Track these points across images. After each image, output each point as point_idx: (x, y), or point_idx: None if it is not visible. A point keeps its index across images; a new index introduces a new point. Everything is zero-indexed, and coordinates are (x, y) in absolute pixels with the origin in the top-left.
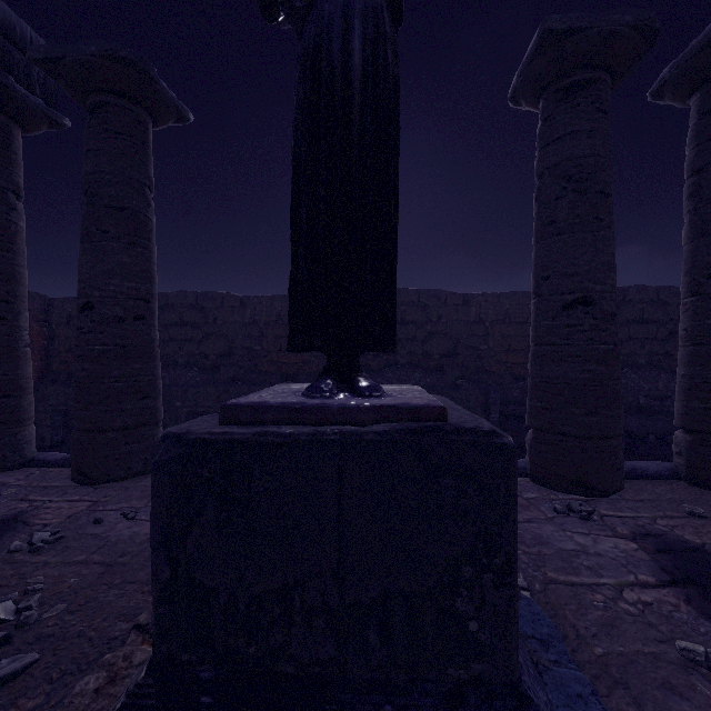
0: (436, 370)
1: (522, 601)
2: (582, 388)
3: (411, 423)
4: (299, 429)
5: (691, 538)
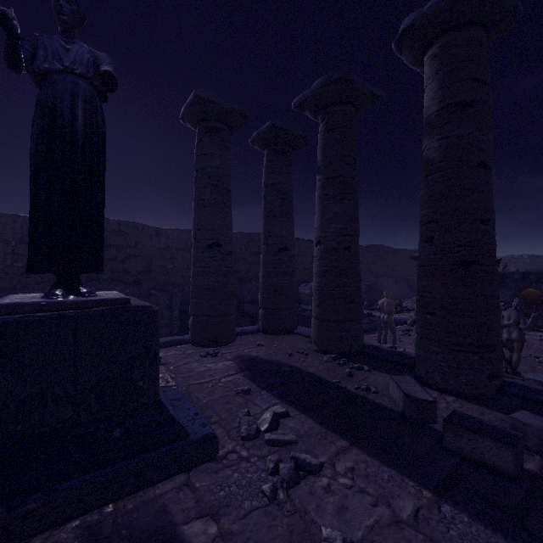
0: (134, 283)
1: (172, 390)
2: (216, 290)
3: (113, 306)
4: (48, 313)
5: (255, 354)
